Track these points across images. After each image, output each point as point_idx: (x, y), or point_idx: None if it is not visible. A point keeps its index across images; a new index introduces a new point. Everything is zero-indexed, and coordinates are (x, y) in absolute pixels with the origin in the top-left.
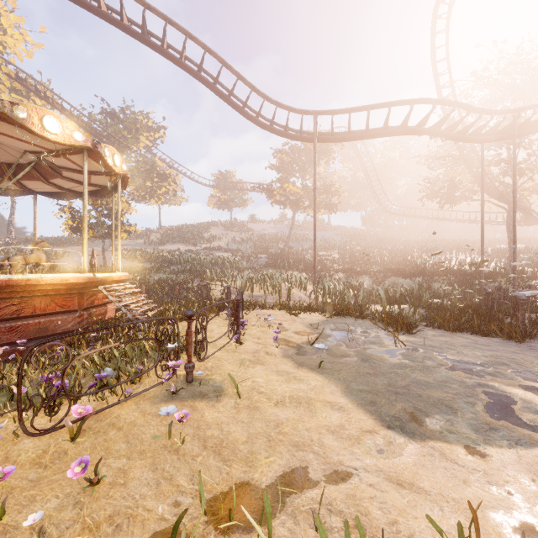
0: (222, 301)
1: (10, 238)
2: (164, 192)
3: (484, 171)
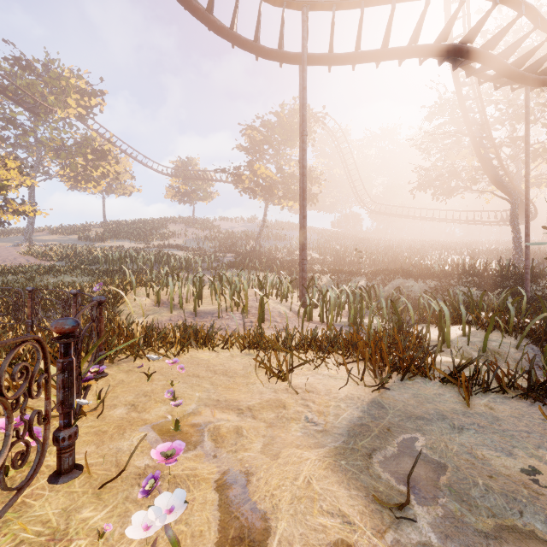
0: None
1: None
2: (103, 175)
3: (496, 152)
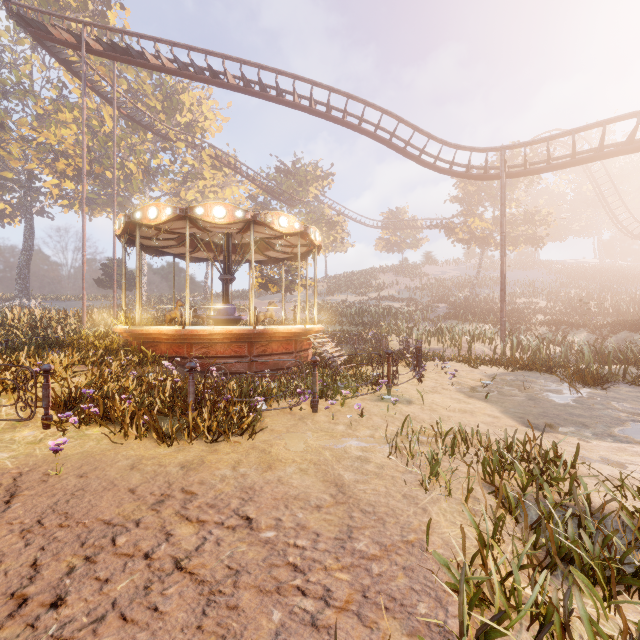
0: (407, 347)
1: (206, 293)
2: (331, 241)
3: None
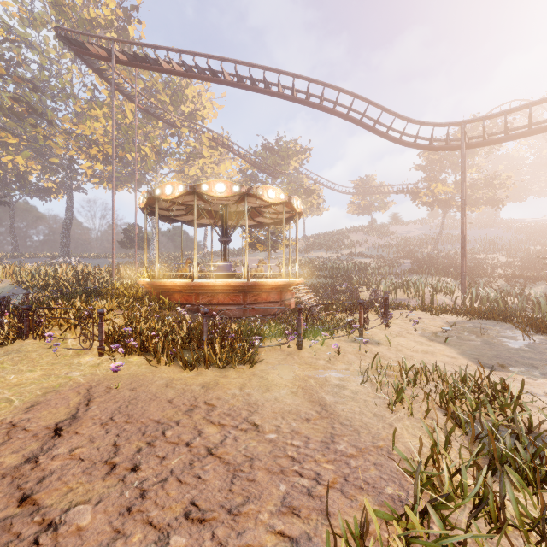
0: (376, 297)
1: (204, 252)
2: (309, 206)
3: None
